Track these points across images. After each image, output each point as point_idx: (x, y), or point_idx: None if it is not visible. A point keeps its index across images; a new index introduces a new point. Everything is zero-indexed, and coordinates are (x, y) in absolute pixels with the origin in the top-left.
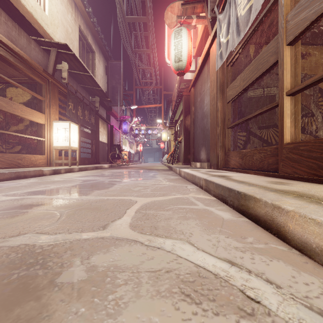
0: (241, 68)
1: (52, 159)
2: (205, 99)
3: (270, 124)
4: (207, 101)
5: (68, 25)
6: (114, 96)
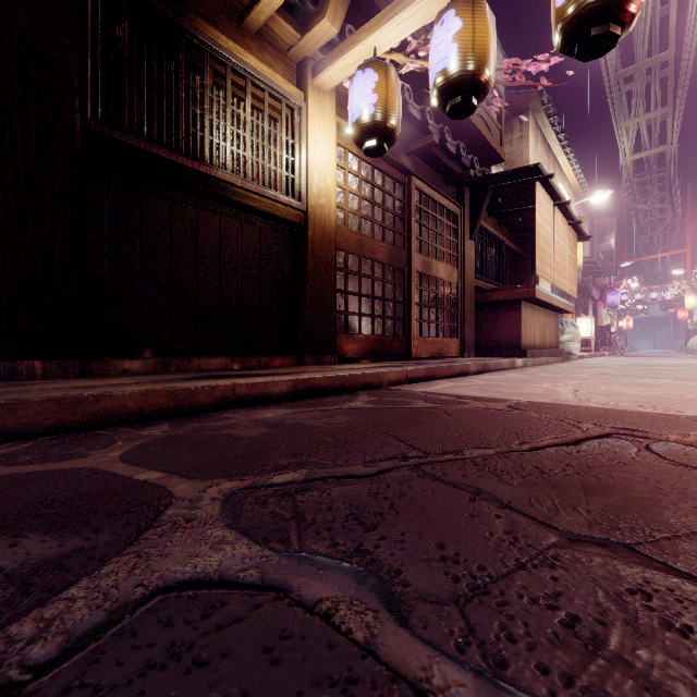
0: None
1: None
2: None
3: None
4: None
5: None
6: (602, 264)
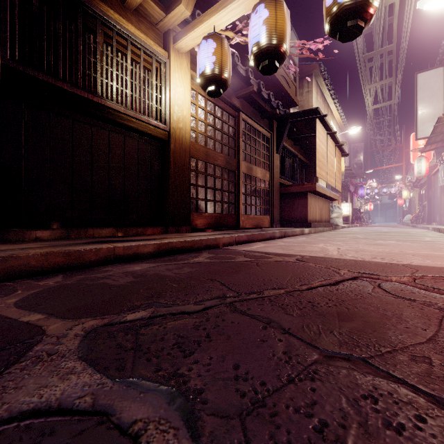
0: None
1: None
2: (438, 190)
3: None
4: (438, 191)
5: None
6: (356, 171)
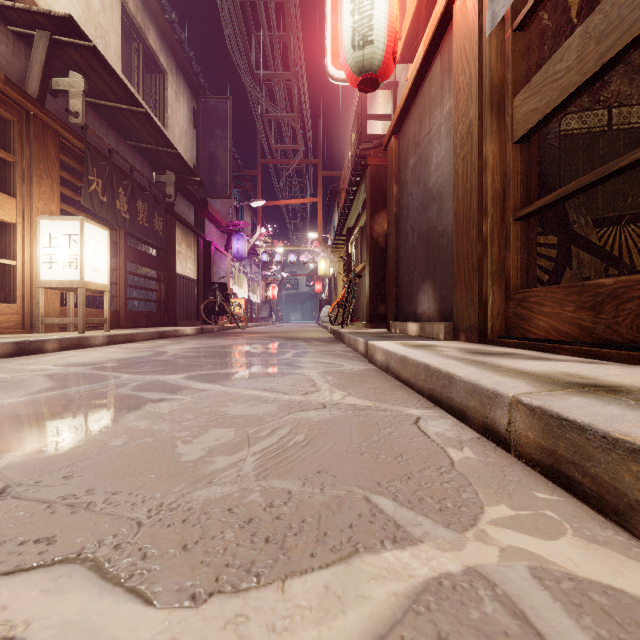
0: (547, 50)
1: (36, 314)
2: (432, 154)
3: (629, 212)
4: (440, 155)
5: None
6: (212, 176)
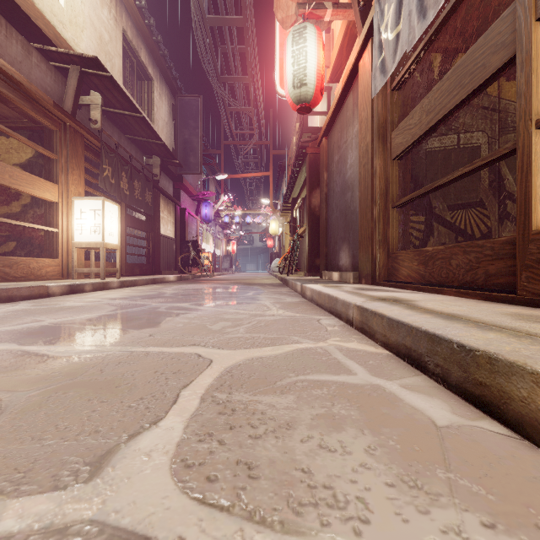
0: (417, 97)
1: (72, 266)
2: (348, 157)
3: (470, 200)
4: (352, 159)
5: (103, 29)
6: (187, 157)
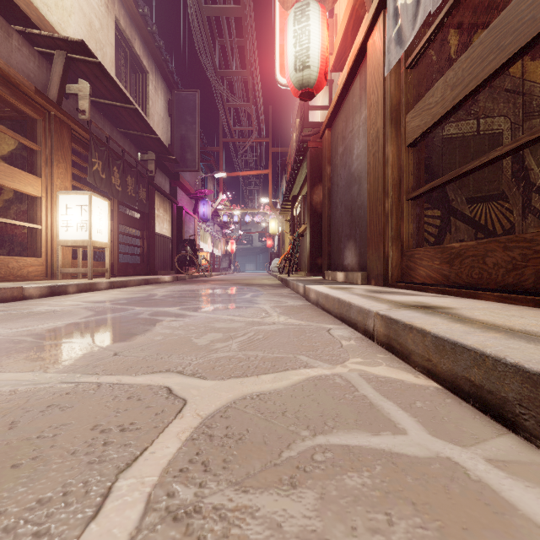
0: (433, 78)
1: (56, 266)
2: (354, 147)
3: (492, 193)
4: (359, 149)
5: (93, 15)
6: (183, 154)
